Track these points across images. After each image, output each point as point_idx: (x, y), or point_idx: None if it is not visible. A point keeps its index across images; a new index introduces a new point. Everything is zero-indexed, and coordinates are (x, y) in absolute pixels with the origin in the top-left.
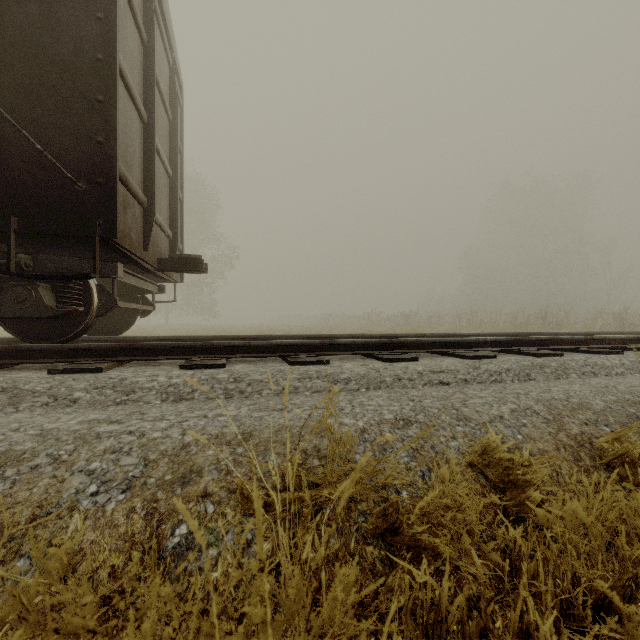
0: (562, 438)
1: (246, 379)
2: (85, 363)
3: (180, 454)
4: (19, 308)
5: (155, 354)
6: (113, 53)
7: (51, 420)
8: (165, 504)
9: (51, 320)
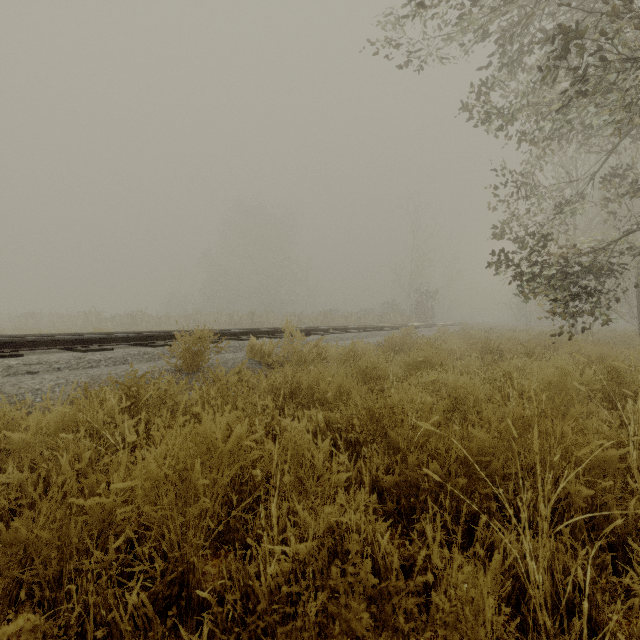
0: (77, 396)
1: None
2: None
3: None
4: None
5: None
6: None
7: None
8: None
9: None
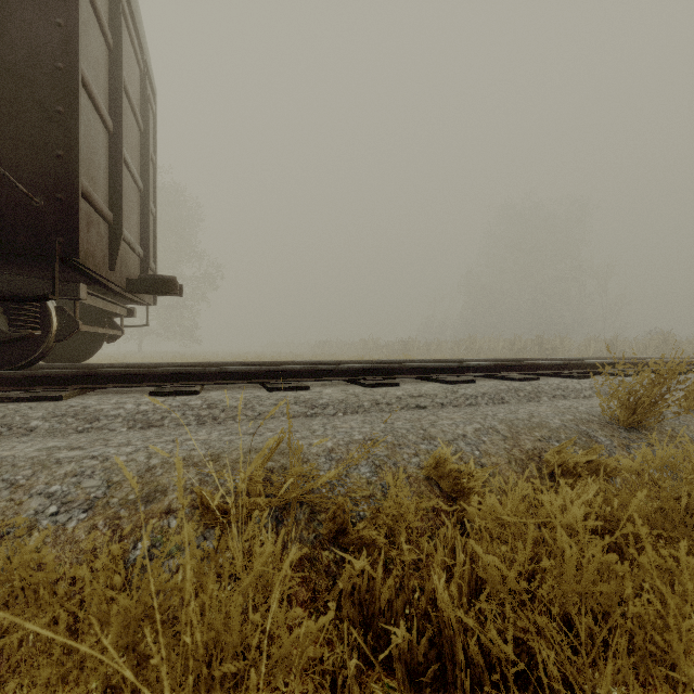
0: (515, 453)
1: (220, 405)
2: (43, 391)
3: (145, 476)
4: None
5: (123, 381)
6: (75, 62)
7: (5, 448)
8: (128, 521)
9: (2, 345)
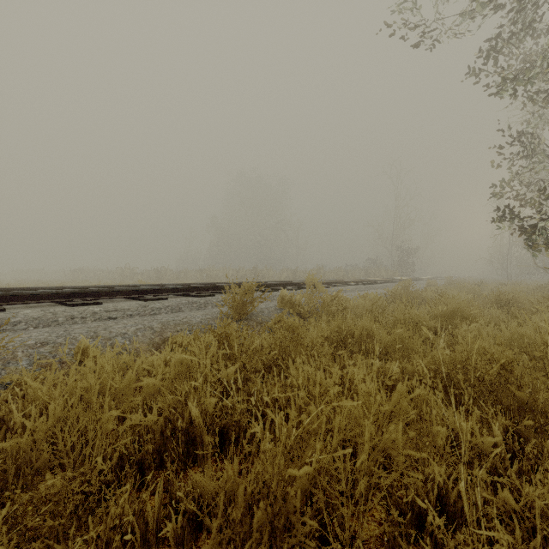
0: (156, 340)
1: None
2: None
3: None
4: None
5: None
6: None
7: None
8: None
9: None
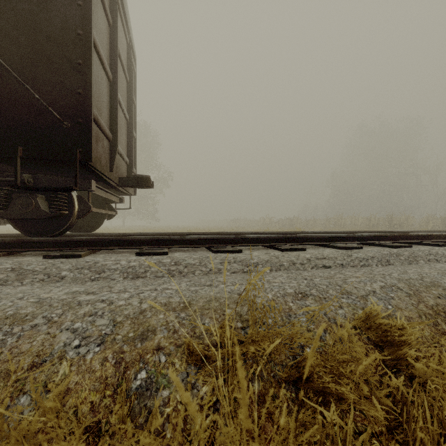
0: (422, 308)
1: (183, 263)
2: (69, 251)
3: (139, 317)
4: (23, 212)
5: (118, 245)
6: (89, 29)
7: (46, 291)
8: (129, 355)
9: (45, 221)
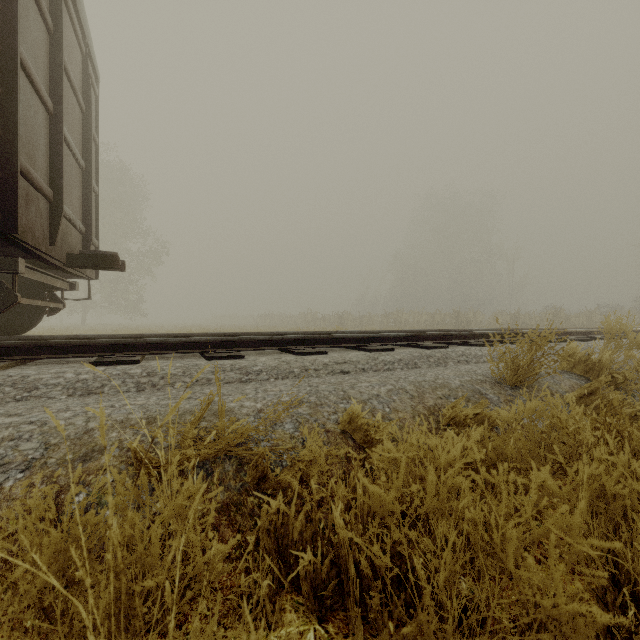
0: (419, 409)
1: (160, 373)
2: None
3: (83, 438)
4: None
5: (63, 352)
6: (13, 45)
7: None
8: (65, 478)
9: None
